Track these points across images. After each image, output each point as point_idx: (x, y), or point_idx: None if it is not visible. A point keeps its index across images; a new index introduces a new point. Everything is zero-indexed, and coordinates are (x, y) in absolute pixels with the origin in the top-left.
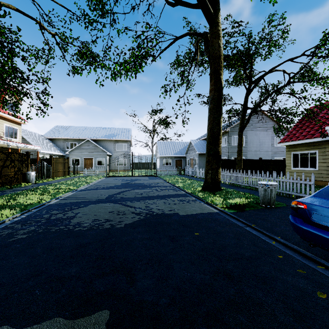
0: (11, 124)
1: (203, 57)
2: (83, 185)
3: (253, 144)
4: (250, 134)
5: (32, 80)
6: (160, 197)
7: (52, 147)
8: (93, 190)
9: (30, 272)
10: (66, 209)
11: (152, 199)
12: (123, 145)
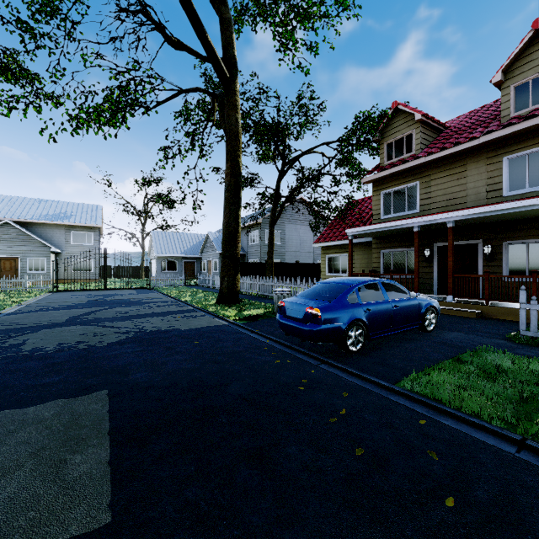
0: None
1: None
2: (9, 306)
3: (292, 242)
4: (288, 229)
5: None
6: (156, 315)
7: None
8: (37, 313)
9: (0, 387)
10: None
11: (145, 317)
12: (85, 235)
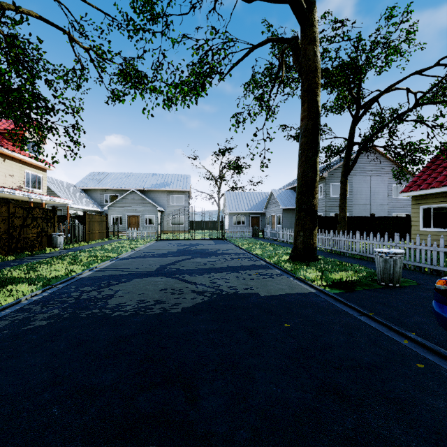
0: (33, 170)
1: (290, 74)
2: (125, 252)
3: (361, 195)
4: (356, 181)
5: (58, 111)
6: (230, 269)
7: (87, 201)
8: (139, 259)
9: (48, 379)
10: (102, 285)
11: (220, 271)
12: (179, 198)
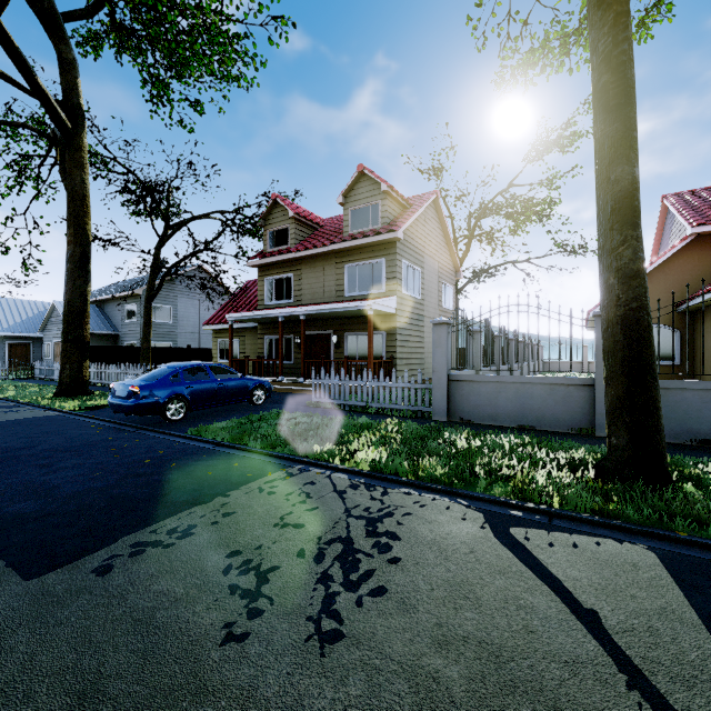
0: None
1: None
2: None
3: (188, 322)
4: (183, 305)
5: None
6: None
7: None
8: None
9: None
10: None
11: None
12: None
